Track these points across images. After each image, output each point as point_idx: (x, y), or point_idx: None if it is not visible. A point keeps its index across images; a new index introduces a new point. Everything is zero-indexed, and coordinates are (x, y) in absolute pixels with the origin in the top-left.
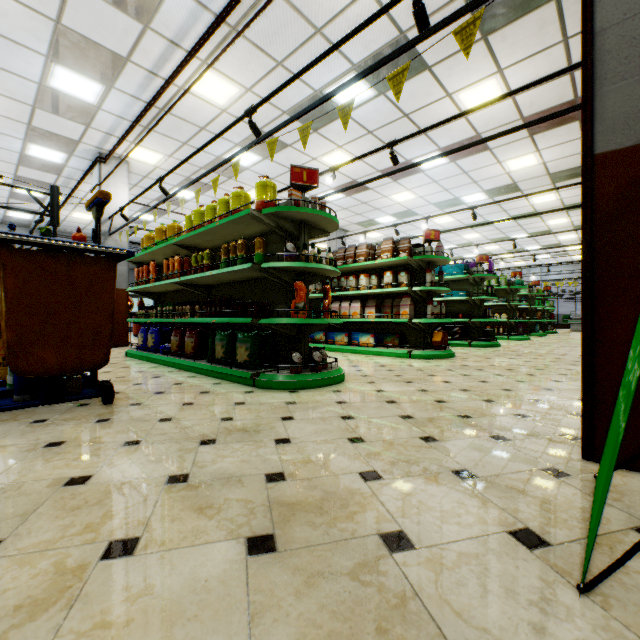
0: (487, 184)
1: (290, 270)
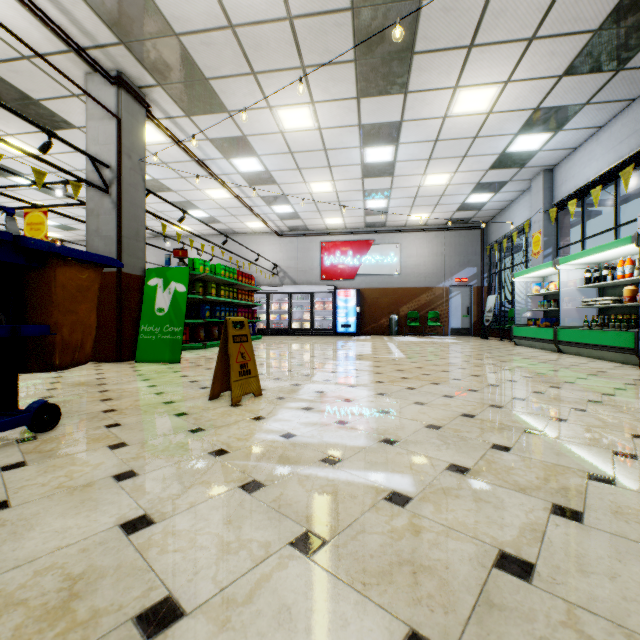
0: None
1: None
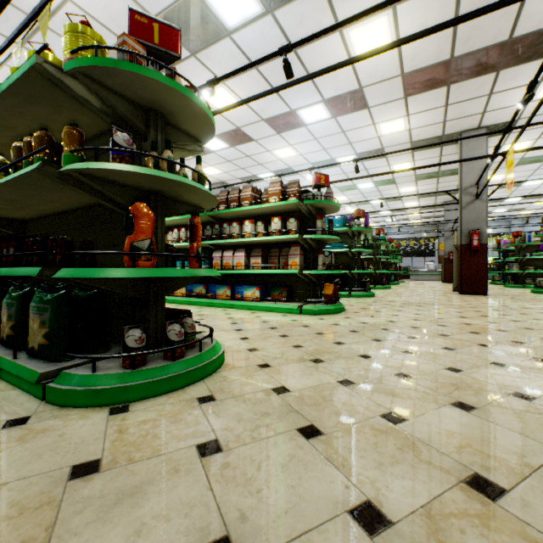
0: (360, 147)
1: (128, 185)
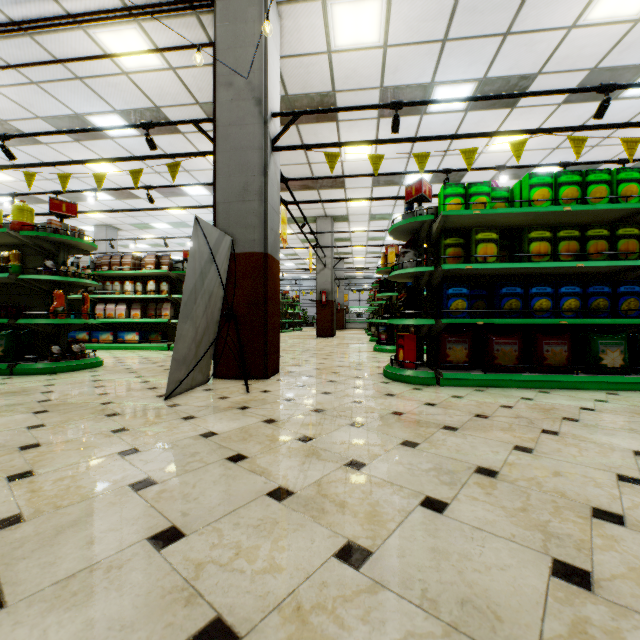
0: None
1: (50, 281)
